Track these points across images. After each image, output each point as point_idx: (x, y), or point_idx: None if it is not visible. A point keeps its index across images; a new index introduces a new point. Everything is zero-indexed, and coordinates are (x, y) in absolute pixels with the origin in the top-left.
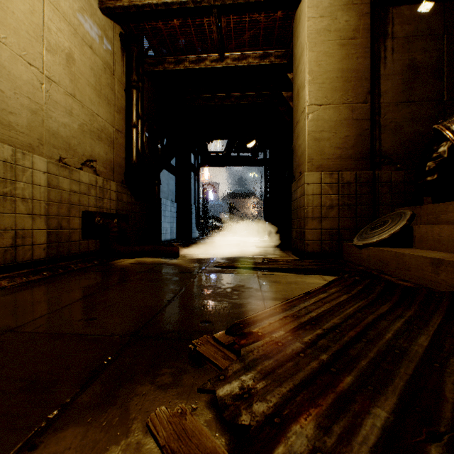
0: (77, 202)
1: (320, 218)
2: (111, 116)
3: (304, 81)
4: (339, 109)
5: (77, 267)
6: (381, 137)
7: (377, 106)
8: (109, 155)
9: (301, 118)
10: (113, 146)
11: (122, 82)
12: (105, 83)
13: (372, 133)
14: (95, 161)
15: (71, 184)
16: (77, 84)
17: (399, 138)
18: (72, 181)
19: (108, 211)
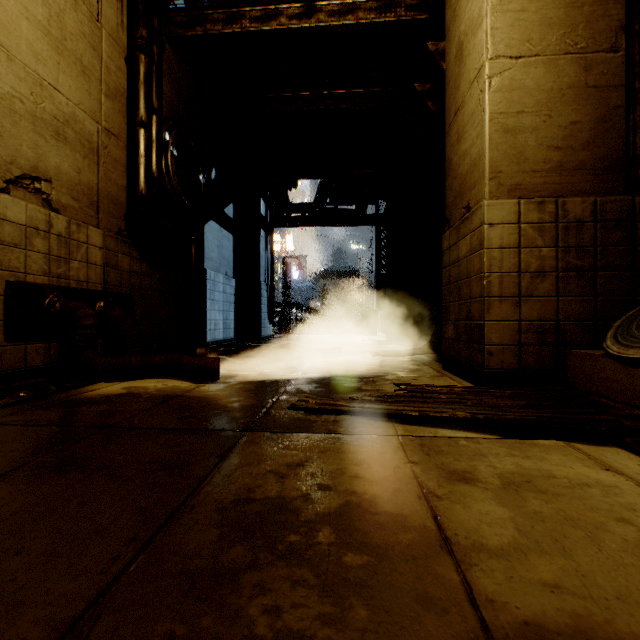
0: None
1: (518, 298)
2: (92, 100)
3: (481, 11)
4: (557, 65)
5: None
6: None
7: (638, 59)
8: (86, 176)
9: (469, 94)
10: (97, 160)
11: (119, 42)
12: (75, 29)
13: (627, 116)
14: (47, 181)
15: None
16: None
17: None
18: None
19: (81, 286)
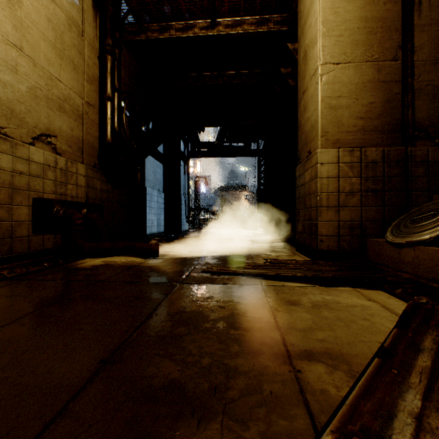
0: (25, 186)
1: (338, 208)
2: (79, 85)
3: (316, 35)
4: (361, 69)
5: (12, 273)
6: (414, 104)
7: (410, 64)
8: (76, 132)
9: (310, 83)
10: (82, 121)
11: (94, 47)
12: (70, 43)
13: (403, 99)
14: (54, 136)
15: (14, 162)
16: (26, 34)
17: (437, 106)
18: (15, 158)
19: (73, 200)
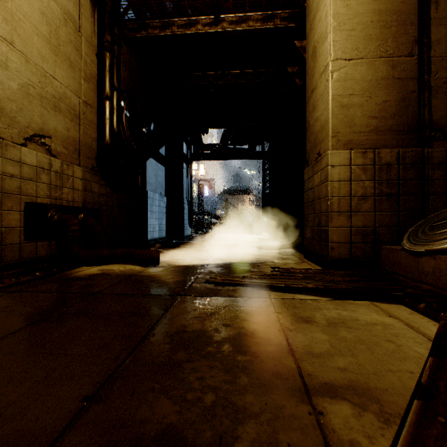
0: (16, 190)
1: (350, 213)
2: (76, 83)
3: (326, 29)
4: (375, 65)
5: (0, 284)
6: (431, 102)
7: (426, 60)
8: (72, 132)
9: (320, 81)
10: (79, 122)
11: (92, 44)
12: (65, 38)
13: (419, 97)
14: (49, 137)
15: (4, 165)
16: (17, 27)
17: None
18: (5, 160)
19: (69, 204)
